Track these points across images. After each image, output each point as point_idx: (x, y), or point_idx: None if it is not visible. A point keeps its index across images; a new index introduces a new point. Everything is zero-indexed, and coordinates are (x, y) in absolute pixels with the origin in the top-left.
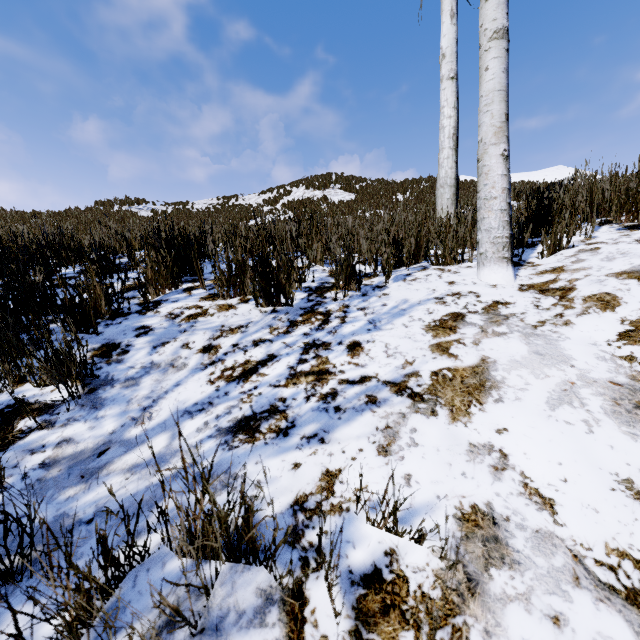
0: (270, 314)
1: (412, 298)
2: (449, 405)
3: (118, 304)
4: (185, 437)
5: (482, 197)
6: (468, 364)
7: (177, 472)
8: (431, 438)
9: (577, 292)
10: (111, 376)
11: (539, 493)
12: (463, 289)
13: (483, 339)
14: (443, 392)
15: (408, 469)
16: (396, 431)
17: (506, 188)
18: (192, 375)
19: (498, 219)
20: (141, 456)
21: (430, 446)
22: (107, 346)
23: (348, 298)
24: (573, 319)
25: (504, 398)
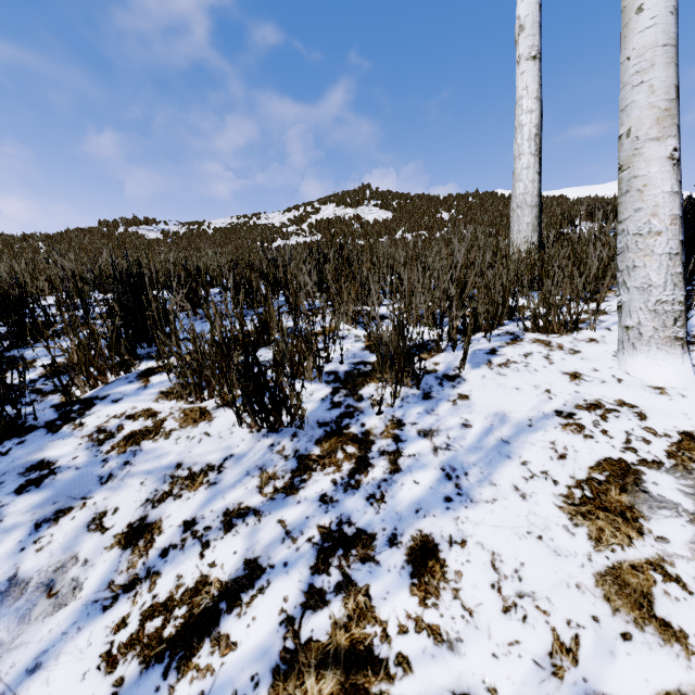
0: (265, 436)
1: (514, 410)
2: None
3: (16, 411)
4: None
5: (631, 231)
6: None
7: None
8: None
9: None
10: None
11: None
12: (603, 394)
13: None
14: None
15: None
16: None
17: (678, 216)
18: (77, 628)
19: (664, 270)
20: None
21: None
22: None
23: (399, 402)
24: None
25: None
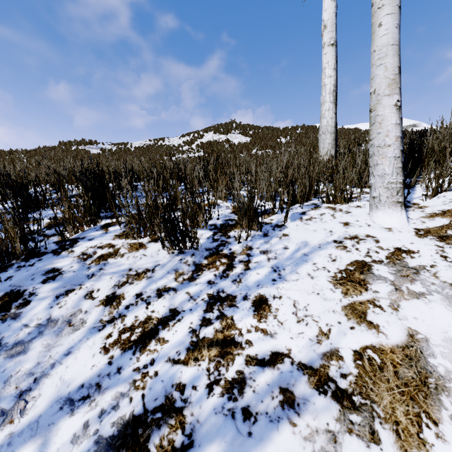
0: (177, 255)
1: (312, 240)
2: (391, 421)
3: (35, 244)
4: None
5: (375, 144)
6: (395, 342)
7: None
8: None
9: None
10: None
11: None
12: (359, 232)
13: (401, 301)
14: (377, 392)
15: None
16: None
17: (399, 136)
18: (87, 338)
19: (392, 165)
20: None
21: None
22: (10, 295)
23: (250, 238)
24: None
25: None
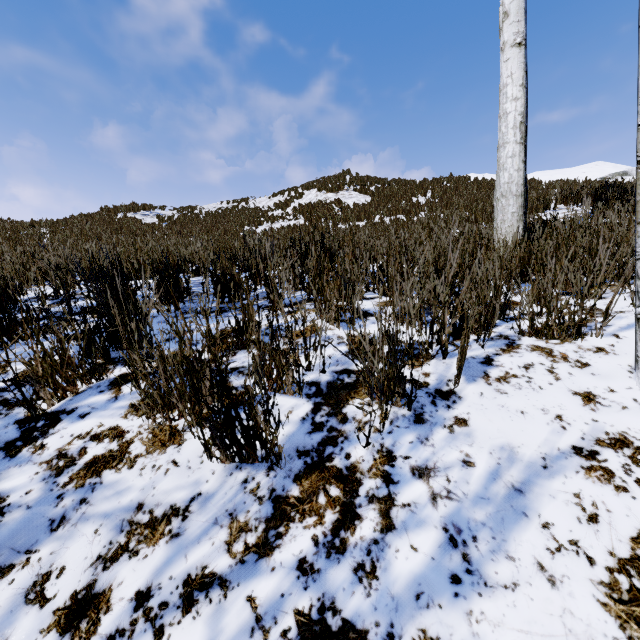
0: (238, 468)
1: (523, 444)
2: None
3: None
4: None
5: None
6: None
7: None
8: None
9: None
10: None
11: None
12: (628, 425)
13: None
14: None
15: None
16: None
17: None
18: None
19: None
20: None
21: None
22: None
23: (388, 426)
24: None
25: None
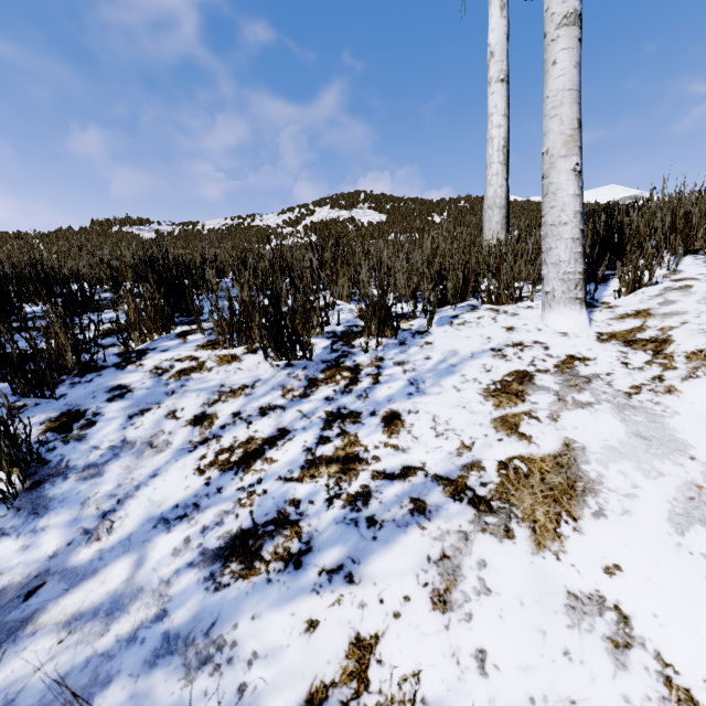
0: (283, 369)
1: (462, 349)
2: (529, 520)
3: (90, 355)
4: (155, 564)
5: (548, 222)
6: (547, 451)
7: (136, 631)
8: (509, 580)
9: (676, 346)
10: (66, 461)
11: (693, 699)
12: (526, 337)
13: (562, 412)
14: (518, 497)
15: (480, 639)
16: (457, 564)
17: (579, 211)
18: (175, 460)
19: (569, 250)
20: (88, 598)
21: (509, 595)
22: (68, 415)
23: (382, 348)
24: (678, 384)
25: (606, 510)
